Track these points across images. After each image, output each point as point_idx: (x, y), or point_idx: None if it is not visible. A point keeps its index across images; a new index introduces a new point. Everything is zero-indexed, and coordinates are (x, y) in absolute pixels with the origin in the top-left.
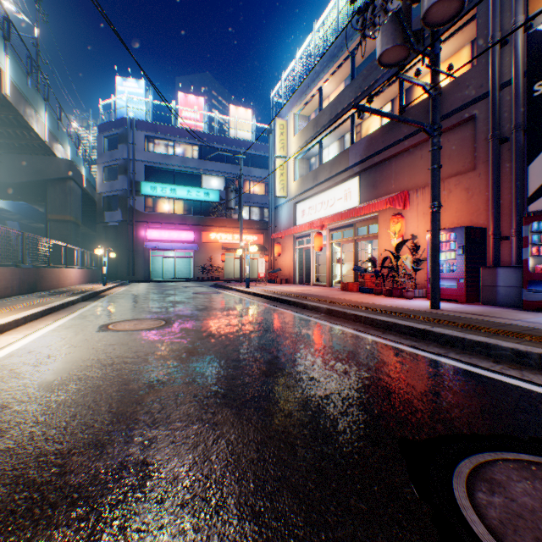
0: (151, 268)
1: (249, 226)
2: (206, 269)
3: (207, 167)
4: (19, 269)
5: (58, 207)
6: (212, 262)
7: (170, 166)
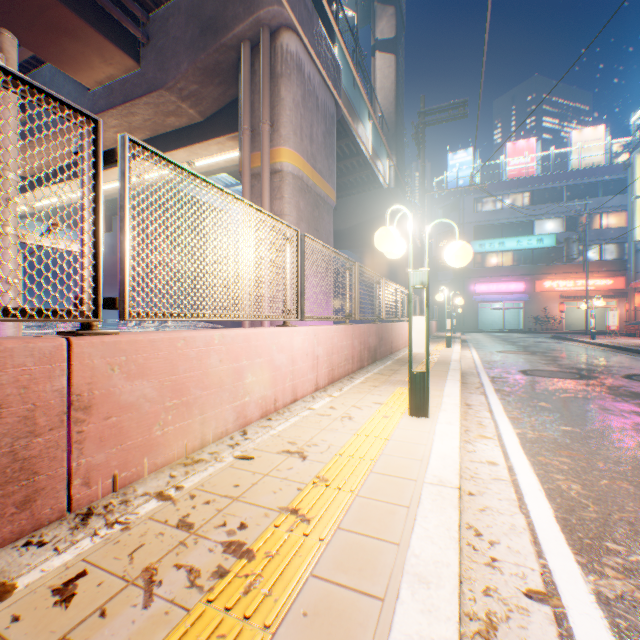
0: (477, 320)
1: (598, 268)
2: (537, 320)
3: (538, 211)
4: None
5: None
6: (546, 313)
7: (497, 221)
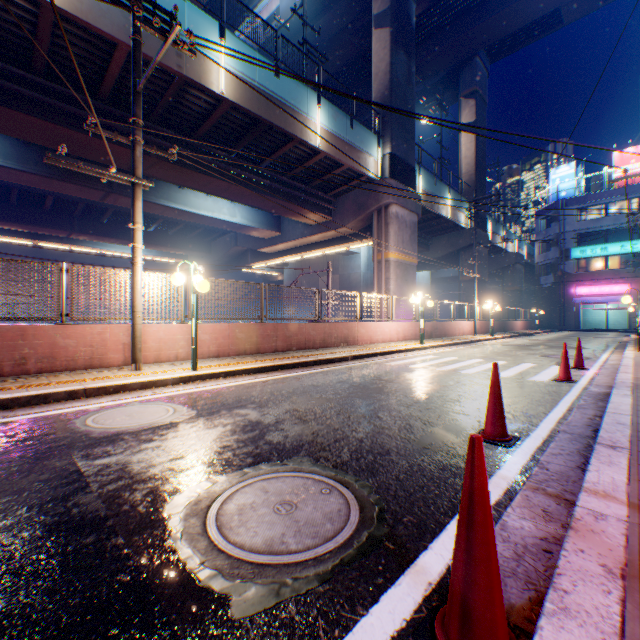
0: (579, 320)
1: None
2: None
3: None
4: (498, 322)
5: (508, 282)
6: None
7: (599, 228)
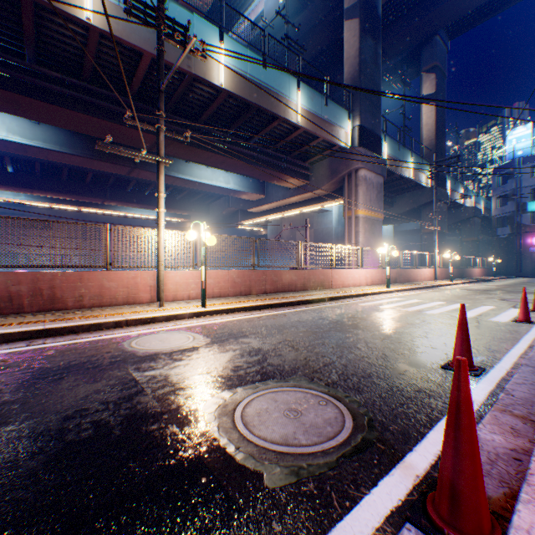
0: None
1: None
2: None
3: None
4: (456, 269)
5: (466, 234)
6: None
7: None
